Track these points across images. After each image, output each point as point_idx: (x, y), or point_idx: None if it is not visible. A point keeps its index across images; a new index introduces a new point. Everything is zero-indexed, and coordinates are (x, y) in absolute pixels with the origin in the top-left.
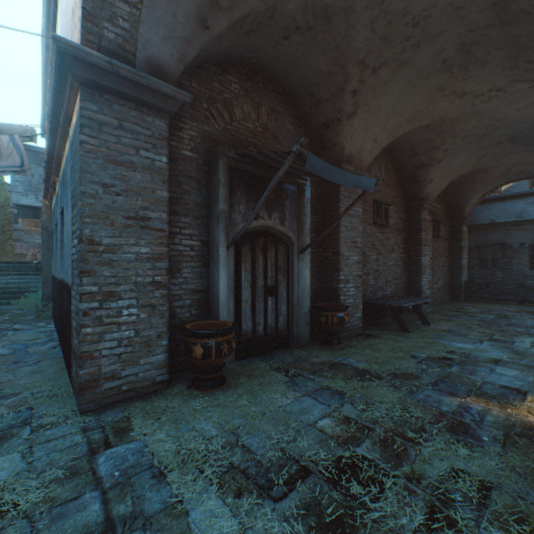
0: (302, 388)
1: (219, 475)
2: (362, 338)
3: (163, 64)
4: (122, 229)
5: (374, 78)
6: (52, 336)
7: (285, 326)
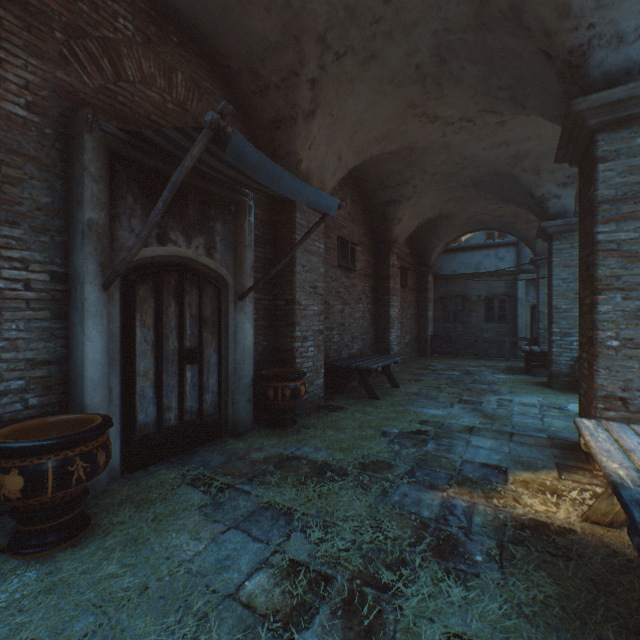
0: (229, 513)
1: None
2: (324, 412)
3: None
4: None
5: (338, 67)
6: None
7: (216, 407)
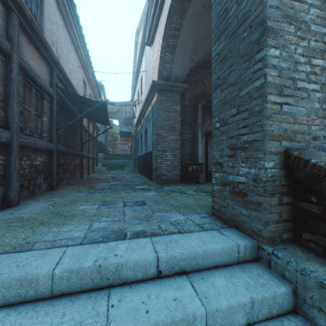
0: None
1: (194, 190)
2: None
3: (179, 77)
4: (167, 131)
5: None
6: (141, 175)
7: None
